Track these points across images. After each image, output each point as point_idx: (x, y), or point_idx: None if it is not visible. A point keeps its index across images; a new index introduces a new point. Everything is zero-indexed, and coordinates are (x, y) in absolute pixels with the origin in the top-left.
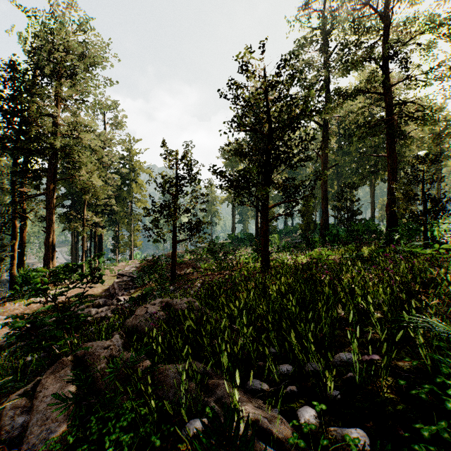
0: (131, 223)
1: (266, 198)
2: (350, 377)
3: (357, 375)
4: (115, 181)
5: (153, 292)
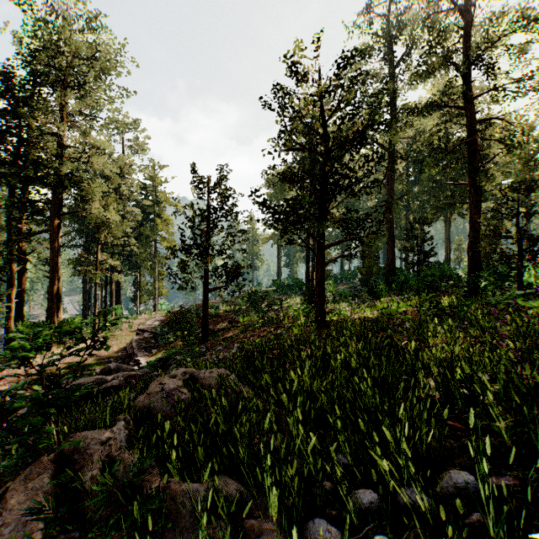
0: (155, 267)
1: (322, 235)
2: (477, 521)
3: (491, 522)
4: (136, 216)
5: (177, 356)
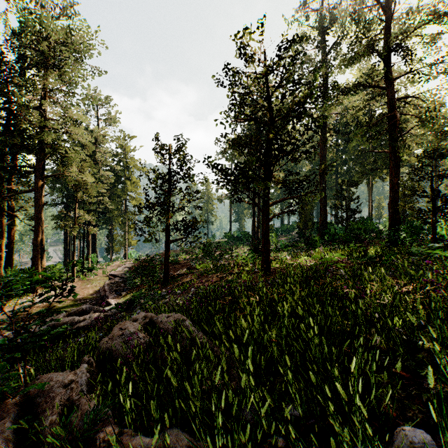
0: (125, 222)
1: (267, 194)
2: None
3: None
4: (109, 178)
5: (141, 299)
